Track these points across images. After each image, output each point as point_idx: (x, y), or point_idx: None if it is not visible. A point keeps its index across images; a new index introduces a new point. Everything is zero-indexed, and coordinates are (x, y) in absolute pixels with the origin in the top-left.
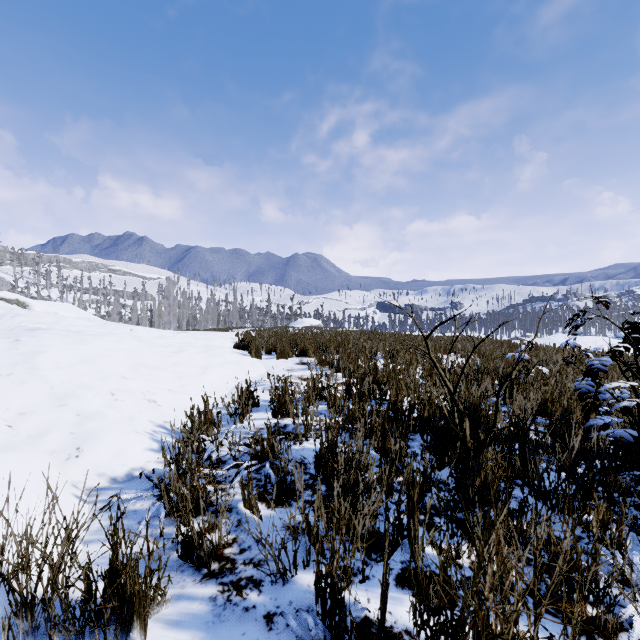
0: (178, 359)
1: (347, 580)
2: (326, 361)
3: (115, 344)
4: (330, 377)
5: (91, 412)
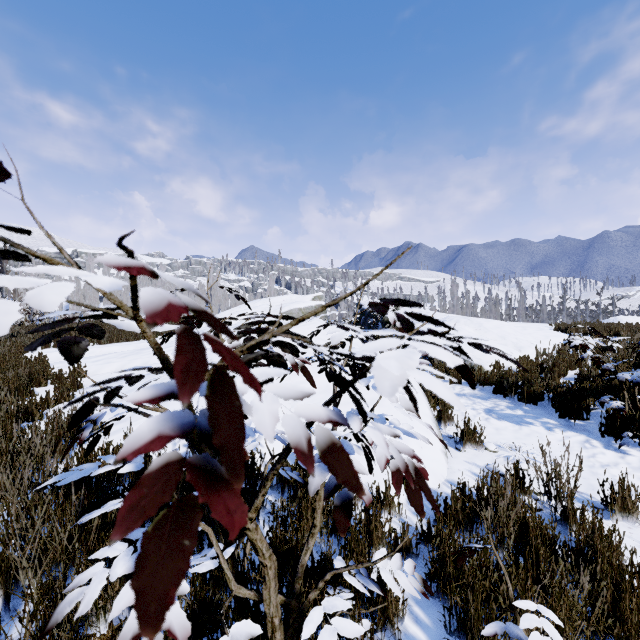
0: (528, 332)
1: (630, 368)
2: (637, 338)
3: (500, 322)
4: (635, 338)
5: (515, 342)
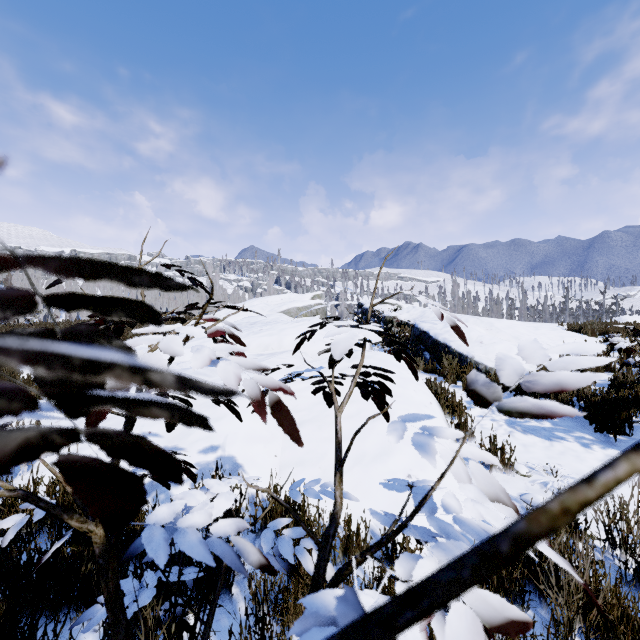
0: (541, 332)
1: None
2: None
3: (512, 322)
4: None
5: None
